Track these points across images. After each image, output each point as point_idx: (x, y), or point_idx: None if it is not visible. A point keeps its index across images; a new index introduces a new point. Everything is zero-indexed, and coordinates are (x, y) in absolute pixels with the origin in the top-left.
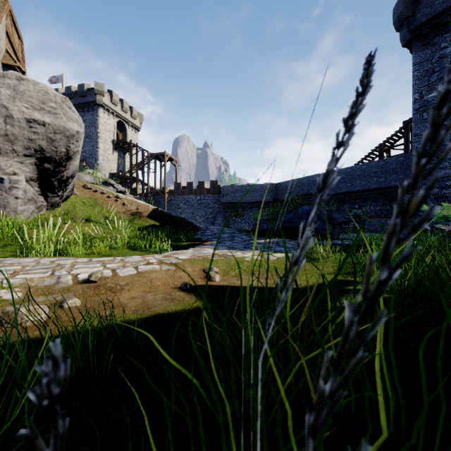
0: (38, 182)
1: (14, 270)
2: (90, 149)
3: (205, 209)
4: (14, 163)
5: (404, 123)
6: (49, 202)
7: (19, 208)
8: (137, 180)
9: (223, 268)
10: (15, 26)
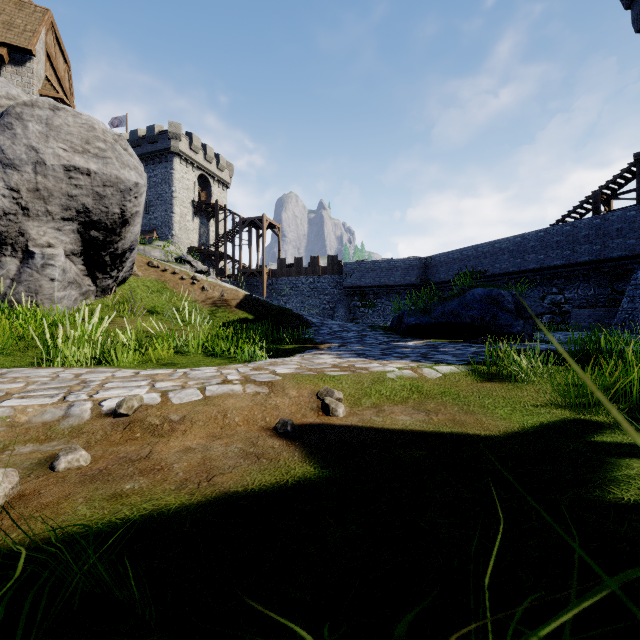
0: (83, 258)
1: (7, 392)
2: (162, 214)
3: (320, 296)
4: (49, 231)
5: (636, 156)
6: (99, 286)
7: (56, 295)
8: (225, 256)
9: (351, 391)
10: (60, 45)
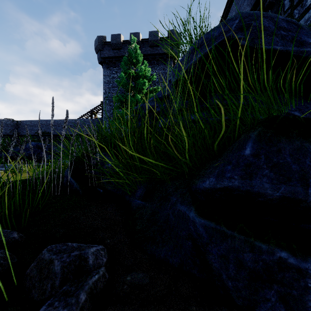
0: None
1: None
2: None
3: None
4: None
5: (101, 102)
6: None
7: None
8: None
9: None
10: None
